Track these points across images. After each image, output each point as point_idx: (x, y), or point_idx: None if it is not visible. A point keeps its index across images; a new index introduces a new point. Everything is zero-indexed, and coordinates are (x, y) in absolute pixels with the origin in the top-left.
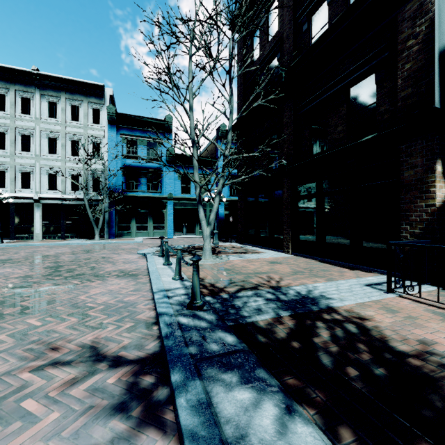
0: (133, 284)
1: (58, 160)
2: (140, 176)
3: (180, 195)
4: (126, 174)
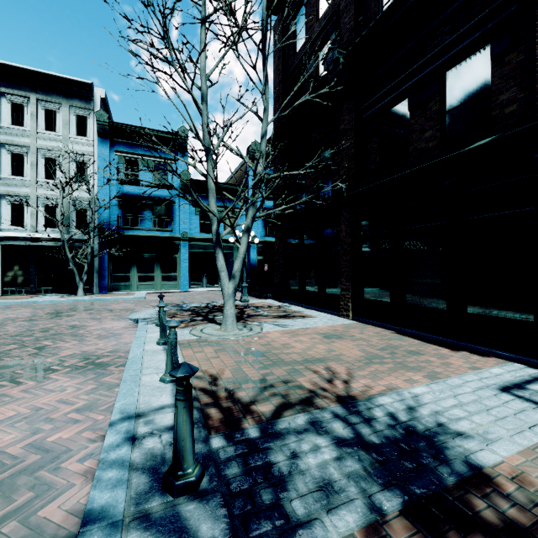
0: (88, 390)
1: (25, 185)
2: (144, 209)
3: (198, 235)
4: (124, 205)
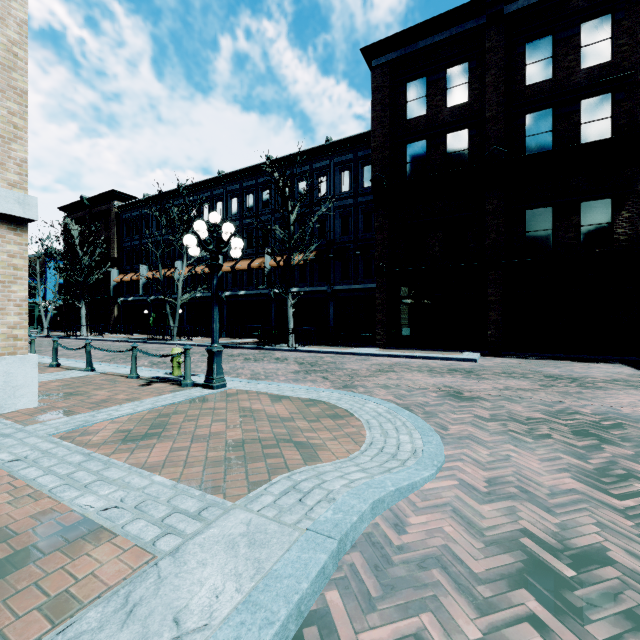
0: None
1: None
2: None
3: None
4: None
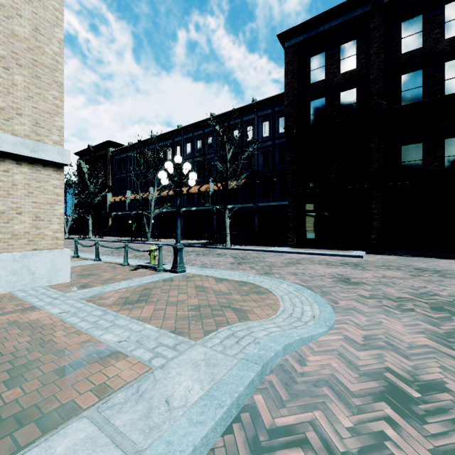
0: None
1: None
2: None
3: None
4: None
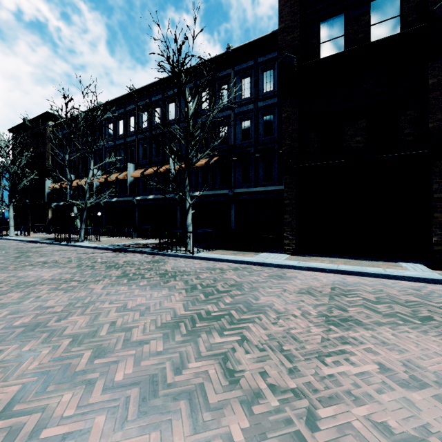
0: None
1: None
2: None
3: None
4: None
